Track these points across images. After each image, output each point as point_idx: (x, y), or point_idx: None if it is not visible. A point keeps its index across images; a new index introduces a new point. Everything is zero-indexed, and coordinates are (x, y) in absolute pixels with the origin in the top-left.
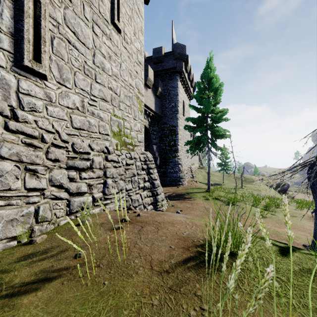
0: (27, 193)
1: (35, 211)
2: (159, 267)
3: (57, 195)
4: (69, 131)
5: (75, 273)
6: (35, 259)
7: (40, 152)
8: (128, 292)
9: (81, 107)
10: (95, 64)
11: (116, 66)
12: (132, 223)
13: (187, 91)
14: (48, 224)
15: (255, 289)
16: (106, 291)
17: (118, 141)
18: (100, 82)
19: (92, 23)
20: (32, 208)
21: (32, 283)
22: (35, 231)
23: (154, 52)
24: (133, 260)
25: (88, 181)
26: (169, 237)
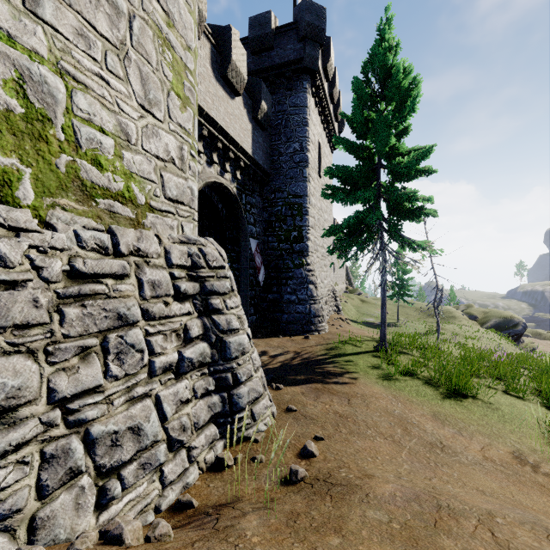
0: None
1: None
2: None
3: None
4: None
5: None
6: None
7: None
8: None
9: None
10: None
11: None
12: None
13: (328, 127)
14: None
15: None
16: None
17: (21, 162)
18: None
19: None
20: None
21: None
22: None
23: (253, 24)
24: None
25: None
26: None
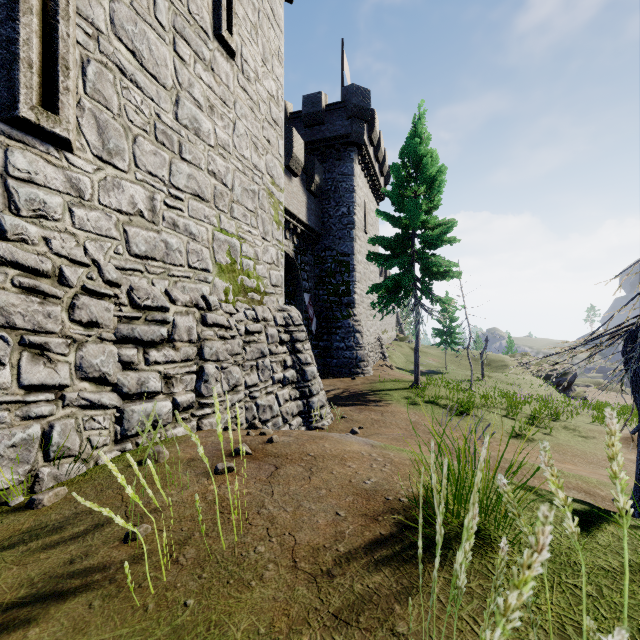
0: (26, 397)
1: (44, 434)
2: (312, 563)
3: (94, 400)
4: (121, 261)
5: (120, 580)
6: (35, 546)
7: (56, 307)
8: (238, 628)
9: (149, 211)
10: (180, 121)
11: (224, 127)
12: (256, 459)
13: (374, 184)
14: (74, 462)
15: (528, 616)
16: (188, 625)
17: (230, 284)
18: (190, 160)
19: (174, 34)
20: (37, 429)
21: (20, 606)
22: (42, 479)
23: (306, 102)
24: (254, 546)
25: (163, 367)
26: (335, 491)
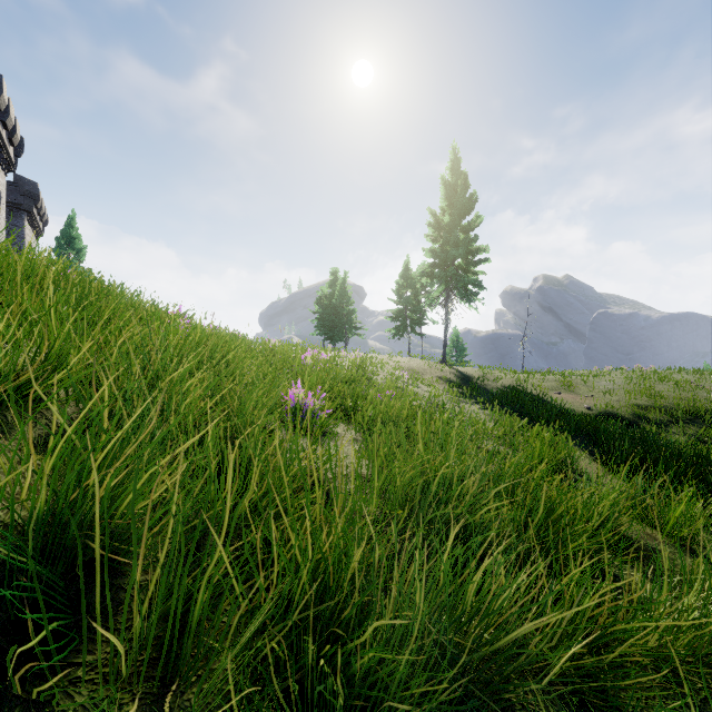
0: None
1: None
2: None
3: None
4: None
5: None
6: None
7: None
8: None
9: None
10: None
11: None
12: None
13: (36, 229)
14: None
15: None
16: None
17: None
18: None
19: None
20: None
21: None
22: None
23: None
24: None
25: None
26: None
